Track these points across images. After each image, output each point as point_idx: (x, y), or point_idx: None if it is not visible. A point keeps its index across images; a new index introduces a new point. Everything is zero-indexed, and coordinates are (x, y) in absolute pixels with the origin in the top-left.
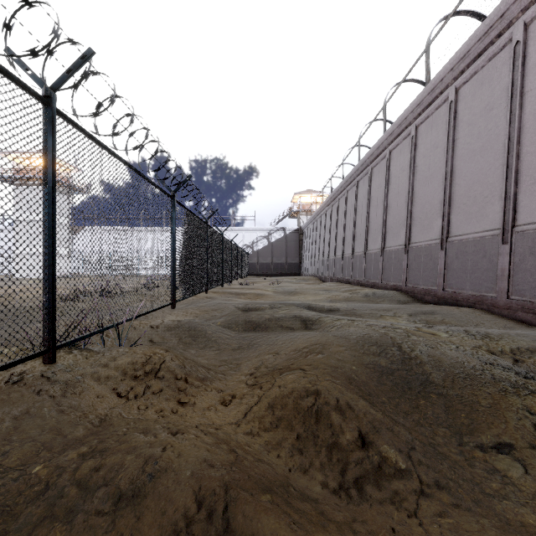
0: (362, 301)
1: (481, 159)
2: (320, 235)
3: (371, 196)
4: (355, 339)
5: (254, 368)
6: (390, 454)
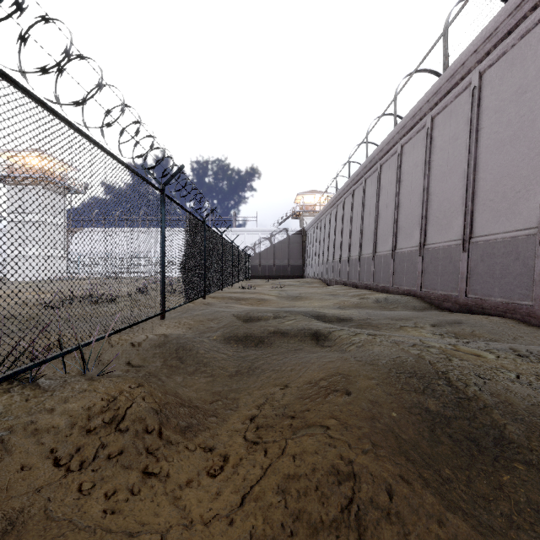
0: (373, 308)
1: (511, 149)
2: (324, 237)
3: (380, 194)
4: (386, 366)
5: (255, 407)
6: None
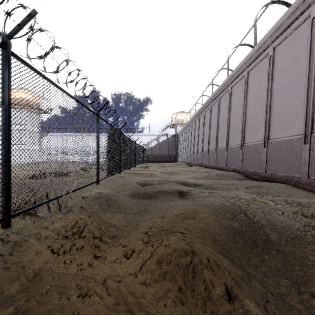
0: (215, 179)
1: (290, 91)
2: (188, 138)
3: (219, 114)
4: (215, 207)
5: (148, 227)
6: (251, 307)
